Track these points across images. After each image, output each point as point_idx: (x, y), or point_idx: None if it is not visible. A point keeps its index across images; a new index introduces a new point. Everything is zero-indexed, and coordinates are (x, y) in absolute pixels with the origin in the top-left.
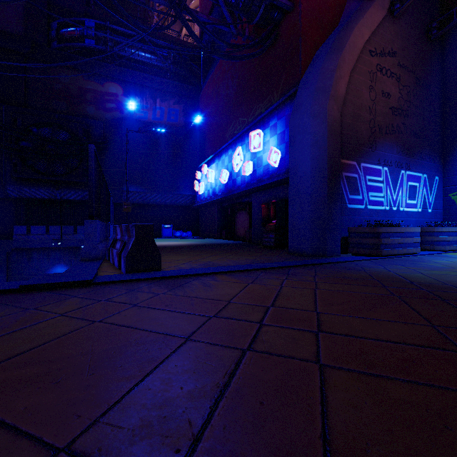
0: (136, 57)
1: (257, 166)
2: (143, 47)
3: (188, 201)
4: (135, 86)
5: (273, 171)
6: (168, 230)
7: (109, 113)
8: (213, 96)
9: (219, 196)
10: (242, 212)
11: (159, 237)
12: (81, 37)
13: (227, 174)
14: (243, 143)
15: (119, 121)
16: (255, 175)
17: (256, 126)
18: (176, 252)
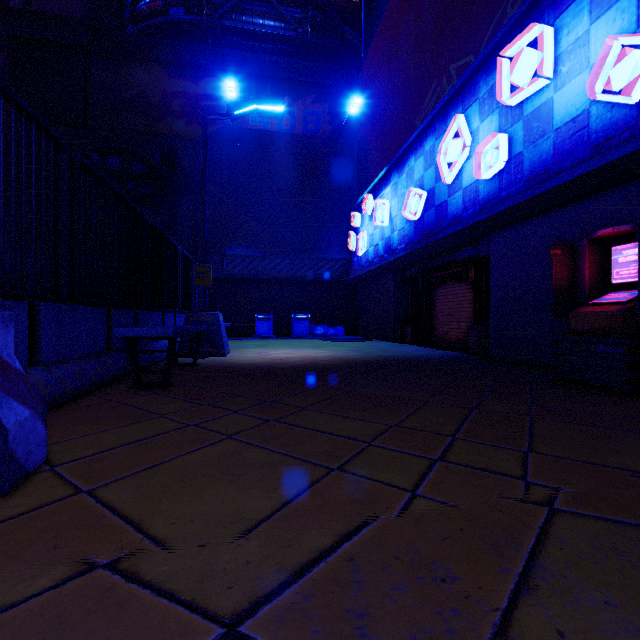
0: (248, 26)
1: (526, 139)
2: (261, 8)
3: (338, 271)
4: (248, 78)
5: (613, 124)
6: (301, 323)
7: (208, 128)
8: (385, 59)
9: (400, 250)
10: (452, 285)
11: (288, 336)
12: (164, 8)
13: (421, 197)
14: (472, 102)
15: (218, 133)
16: (516, 169)
17: (523, 24)
18: (275, 408)
